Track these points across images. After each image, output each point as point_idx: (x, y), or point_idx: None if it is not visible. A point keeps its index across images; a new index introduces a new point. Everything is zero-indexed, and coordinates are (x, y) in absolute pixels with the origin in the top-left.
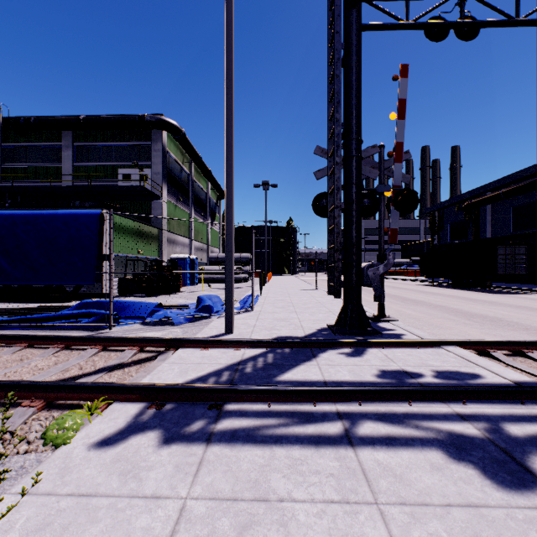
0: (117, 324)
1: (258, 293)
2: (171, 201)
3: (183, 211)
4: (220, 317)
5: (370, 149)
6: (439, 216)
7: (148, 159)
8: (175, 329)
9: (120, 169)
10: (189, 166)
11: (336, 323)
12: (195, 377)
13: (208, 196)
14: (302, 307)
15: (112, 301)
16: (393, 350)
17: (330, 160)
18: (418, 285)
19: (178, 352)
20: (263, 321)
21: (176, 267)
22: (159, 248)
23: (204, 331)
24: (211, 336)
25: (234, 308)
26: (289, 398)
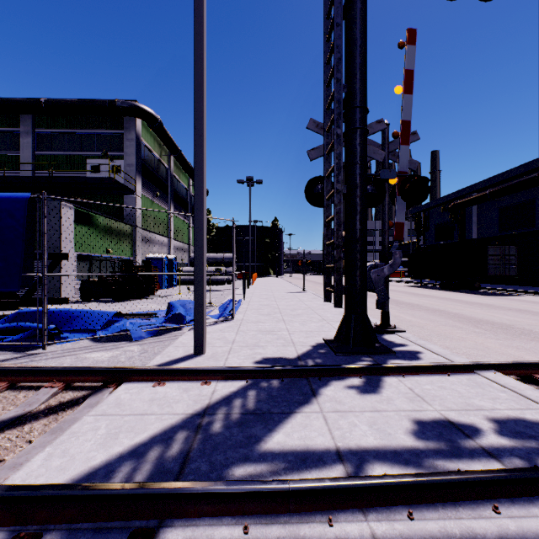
0: (53, 342)
1: (241, 296)
2: (147, 196)
3: (161, 207)
4: (192, 329)
5: (375, 125)
6: (424, 217)
7: (120, 150)
8: (132, 346)
9: (88, 159)
10: (167, 160)
11: (335, 338)
12: (126, 449)
13: (189, 193)
14: (291, 314)
15: (45, 312)
16: (417, 379)
17: (327, 136)
18: (406, 287)
19: (118, 391)
20: (244, 335)
21: (150, 268)
22: (132, 247)
23: (167, 350)
24: (175, 359)
25: (211, 316)
26: (283, 506)
